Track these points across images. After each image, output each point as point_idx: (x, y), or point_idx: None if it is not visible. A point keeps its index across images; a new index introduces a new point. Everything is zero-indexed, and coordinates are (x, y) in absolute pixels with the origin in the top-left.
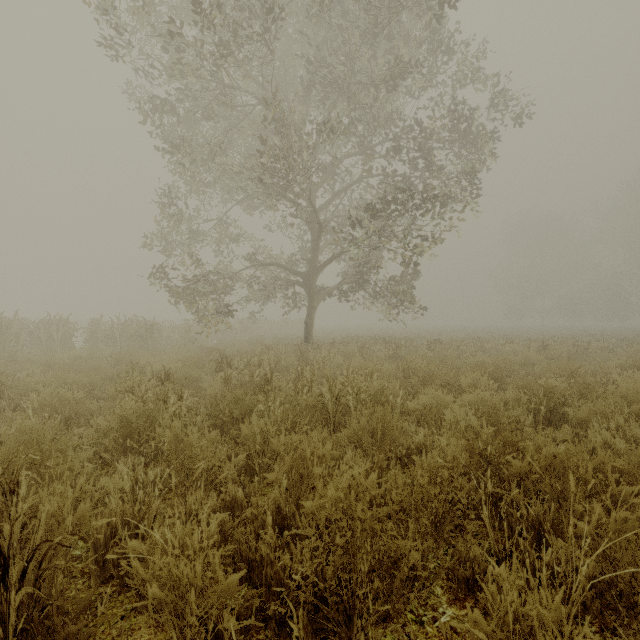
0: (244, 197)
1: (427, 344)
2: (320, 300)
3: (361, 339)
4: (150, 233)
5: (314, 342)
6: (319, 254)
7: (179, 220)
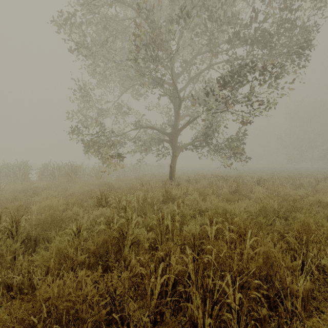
0: (131, 86)
1: (256, 181)
2: (180, 151)
3: (206, 176)
4: (73, 110)
5: (176, 179)
6: (179, 121)
7: (89, 100)
